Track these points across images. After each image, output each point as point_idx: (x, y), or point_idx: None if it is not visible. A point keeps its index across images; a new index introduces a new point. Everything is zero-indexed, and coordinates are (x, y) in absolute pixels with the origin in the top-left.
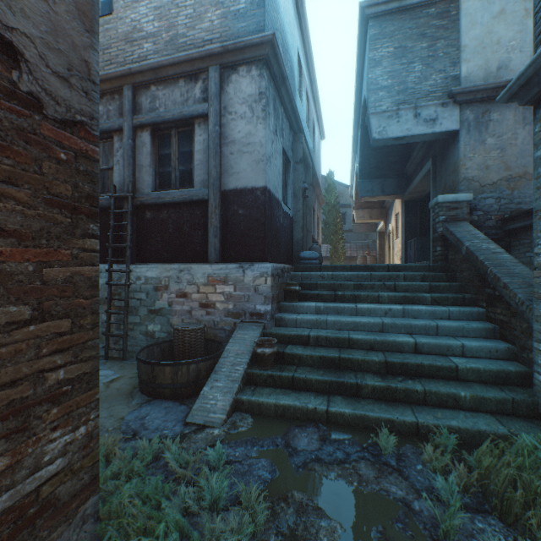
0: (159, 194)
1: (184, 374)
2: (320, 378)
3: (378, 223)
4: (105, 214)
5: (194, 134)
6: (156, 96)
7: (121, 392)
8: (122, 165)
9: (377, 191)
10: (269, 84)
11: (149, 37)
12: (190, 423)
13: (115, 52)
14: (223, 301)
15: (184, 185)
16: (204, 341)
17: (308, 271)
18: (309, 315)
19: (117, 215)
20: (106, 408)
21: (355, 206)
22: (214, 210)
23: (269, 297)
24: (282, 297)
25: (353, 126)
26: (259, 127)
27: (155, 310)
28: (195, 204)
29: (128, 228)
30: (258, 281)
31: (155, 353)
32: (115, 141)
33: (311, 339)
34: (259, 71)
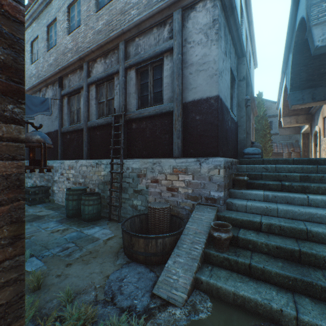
0: (140, 111)
1: (153, 246)
2: (281, 272)
3: (301, 127)
4: (109, 127)
5: (163, 65)
6: (138, 44)
7: (112, 250)
8: (119, 95)
9: (307, 99)
10: (220, 13)
11: (134, 6)
12: (156, 295)
13: (115, 23)
14: (184, 187)
15: (156, 103)
16: (170, 217)
17: (251, 164)
18: (258, 202)
19: (116, 127)
20: (100, 264)
21: (282, 115)
22: (177, 118)
23: (221, 186)
24: (231, 184)
25: (284, 51)
26: (213, 48)
27: (137, 190)
28: (164, 116)
29: (122, 135)
30: (212, 172)
31: (135, 222)
32: (115, 80)
33: (263, 226)
34: (213, 3)
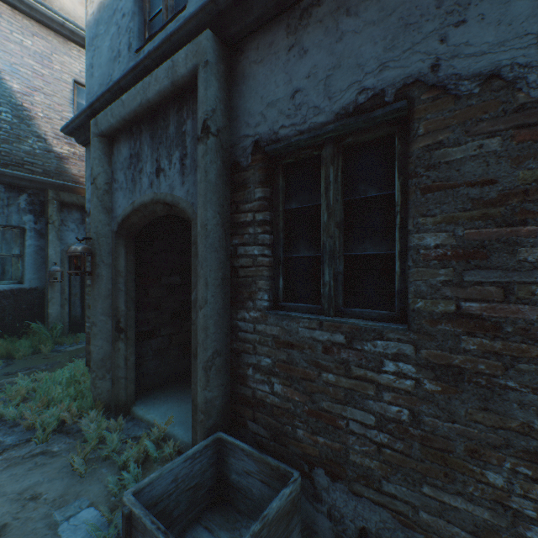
0: None
1: None
2: None
3: None
4: None
5: None
6: None
7: None
8: None
9: None
10: None
11: None
12: None
13: None
14: None
15: None
16: None
17: None
18: None
19: None
20: None
21: None
22: None
23: None
24: None
25: None
26: None
27: None
28: None
29: None
30: None
31: None
32: None
33: None
34: None
